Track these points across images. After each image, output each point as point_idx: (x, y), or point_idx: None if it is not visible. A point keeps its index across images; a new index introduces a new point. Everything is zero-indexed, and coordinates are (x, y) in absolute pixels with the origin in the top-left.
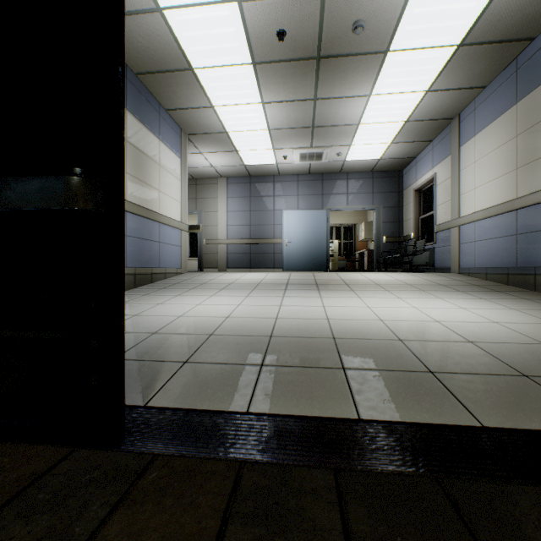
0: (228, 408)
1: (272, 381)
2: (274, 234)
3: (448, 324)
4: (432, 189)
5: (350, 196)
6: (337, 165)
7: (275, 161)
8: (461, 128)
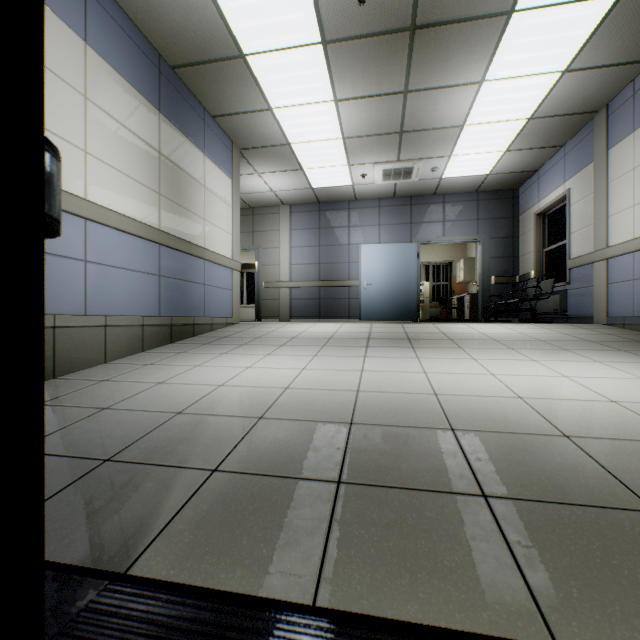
0: (276, 592)
1: (359, 522)
2: (349, 275)
3: (634, 406)
4: (562, 212)
5: (447, 225)
6: (431, 184)
7: (350, 182)
8: (610, 123)
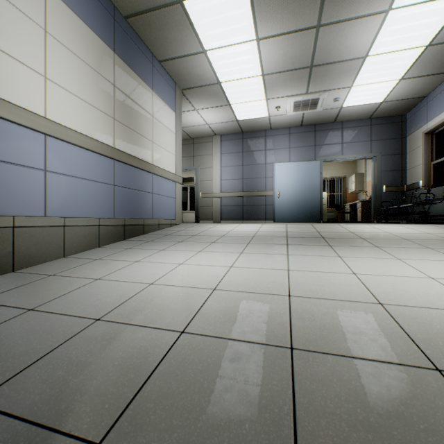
0: None
1: None
2: (265, 187)
3: None
4: None
5: (345, 145)
6: (332, 113)
7: (267, 114)
8: None
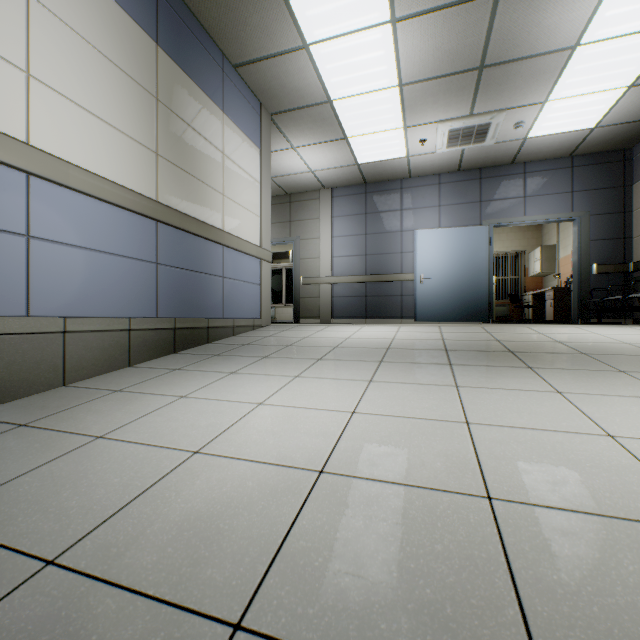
0: None
1: None
2: (401, 267)
3: None
4: None
5: (529, 201)
6: (510, 149)
7: (405, 152)
8: None
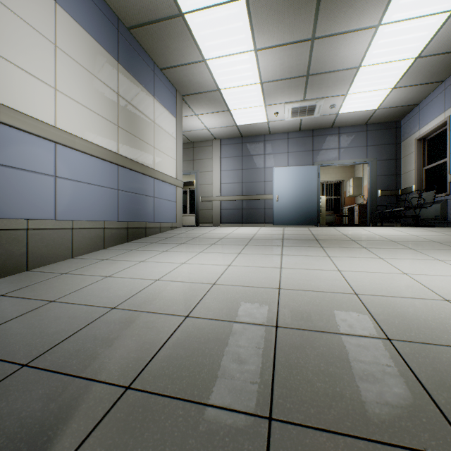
0: None
1: None
2: (264, 190)
3: None
4: (441, 136)
5: (342, 151)
6: (329, 119)
7: (266, 119)
8: None
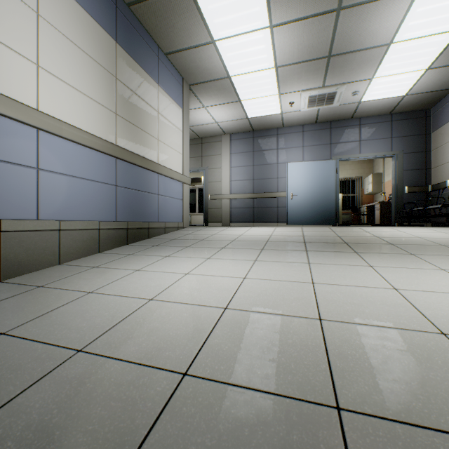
0: None
1: None
2: (277, 188)
3: None
4: None
5: (363, 143)
6: (350, 108)
7: (279, 111)
8: None
